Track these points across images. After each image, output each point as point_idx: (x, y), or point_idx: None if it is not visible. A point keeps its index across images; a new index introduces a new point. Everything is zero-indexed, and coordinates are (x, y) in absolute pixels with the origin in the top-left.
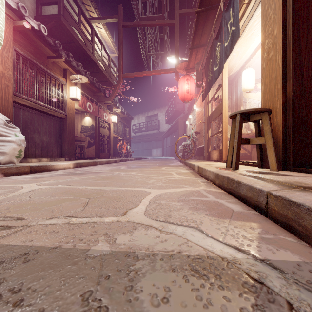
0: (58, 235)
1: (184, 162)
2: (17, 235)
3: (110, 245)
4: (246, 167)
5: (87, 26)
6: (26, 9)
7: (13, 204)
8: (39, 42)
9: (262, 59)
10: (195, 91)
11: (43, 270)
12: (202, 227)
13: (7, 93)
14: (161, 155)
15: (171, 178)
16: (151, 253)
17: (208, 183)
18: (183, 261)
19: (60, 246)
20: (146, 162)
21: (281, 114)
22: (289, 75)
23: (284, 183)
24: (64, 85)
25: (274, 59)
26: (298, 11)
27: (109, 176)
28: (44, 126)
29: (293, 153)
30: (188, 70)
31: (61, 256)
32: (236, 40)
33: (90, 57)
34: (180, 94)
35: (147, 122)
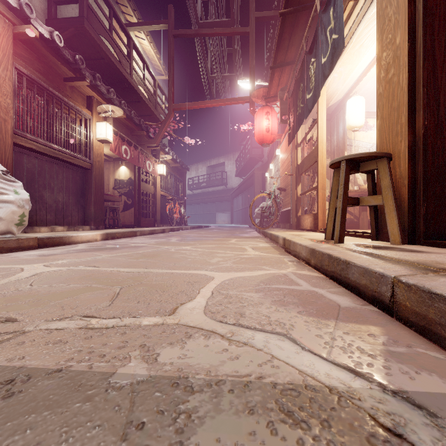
0: (66, 347)
1: (262, 232)
2: (2, 348)
3: (148, 366)
4: (354, 240)
5: (123, 35)
6: (32, 8)
7: (4, 296)
8: (52, 57)
9: (377, 81)
10: (279, 130)
11: (34, 413)
12: (293, 333)
13: (4, 131)
14: (229, 222)
15: (245, 255)
16: (214, 380)
17: (299, 262)
18: (266, 393)
19: (68, 367)
20: (208, 232)
21: (406, 161)
22: (418, 104)
23: (418, 264)
24: (88, 120)
25: (395, 80)
26: (432, 9)
27: (153, 253)
28: (59, 179)
29: (424, 218)
30: (268, 99)
31: (66, 386)
32: (339, 54)
33: (127, 80)
34: (257, 133)
35: (209, 174)
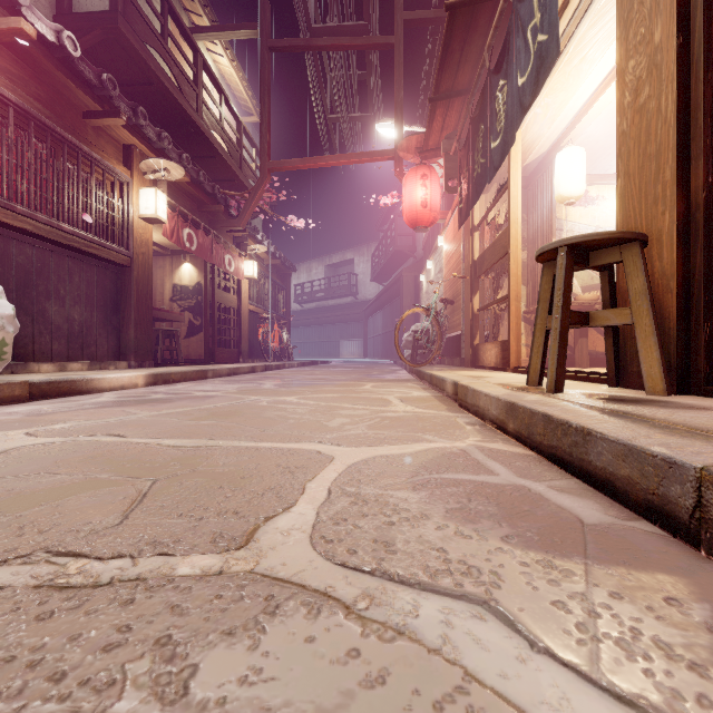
0: None
1: (415, 372)
2: None
3: None
4: (577, 386)
5: (187, 47)
6: None
7: None
8: (61, 75)
9: (617, 111)
10: (442, 205)
11: None
12: (503, 598)
13: None
14: (361, 355)
15: (388, 412)
16: None
17: (484, 426)
18: None
19: None
20: (326, 371)
21: (673, 248)
22: (696, 146)
23: None
24: (125, 185)
25: (653, 106)
26: None
27: (229, 409)
28: (75, 283)
29: (707, 349)
30: (425, 153)
31: None
32: (550, 67)
33: (192, 121)
34: (407, 210)
35: (329, 278)
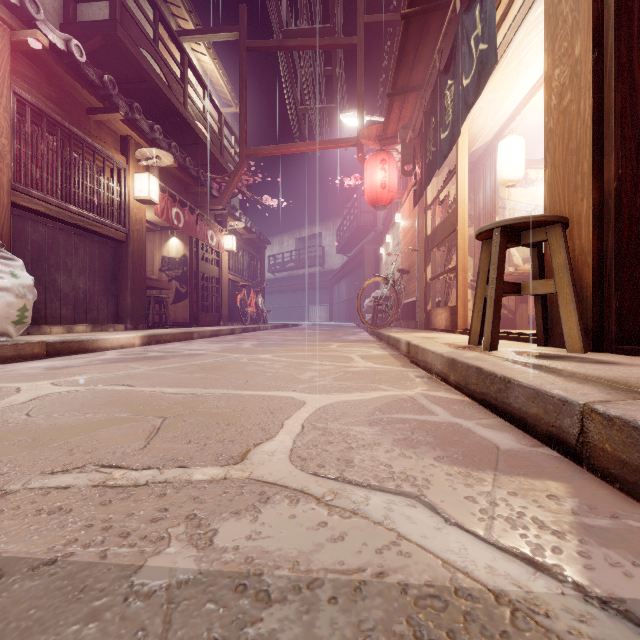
0: (68, 520)
1: (375, 333)
2: None
3: (198, 554)
4: (512, 345)
5: (174, 48)
6: (39, 5)
7: None
8: (69, 78)
9: (546, 111)
10: (399, 185)
11: None
12: (430, 495)
13: None
14: (327, 319)
15: (351, 367)
16: (304, 579)
17: (431, 378)
18: (390, 604)
19: (67, 556)
20: (297, 333)
21: (590, 229)
22: (608, 144)
23: (617, 383)
24: (122, 171)
25: (574, 109)
26: (629, 4)
27: (216, 364)
28: (80, 257)
29: (617, 313)
30: (384, 141)
31: (60, 591)
32: (490, 72)
33: (179, 114)
34: (368, 191)
35: (299, 250)
